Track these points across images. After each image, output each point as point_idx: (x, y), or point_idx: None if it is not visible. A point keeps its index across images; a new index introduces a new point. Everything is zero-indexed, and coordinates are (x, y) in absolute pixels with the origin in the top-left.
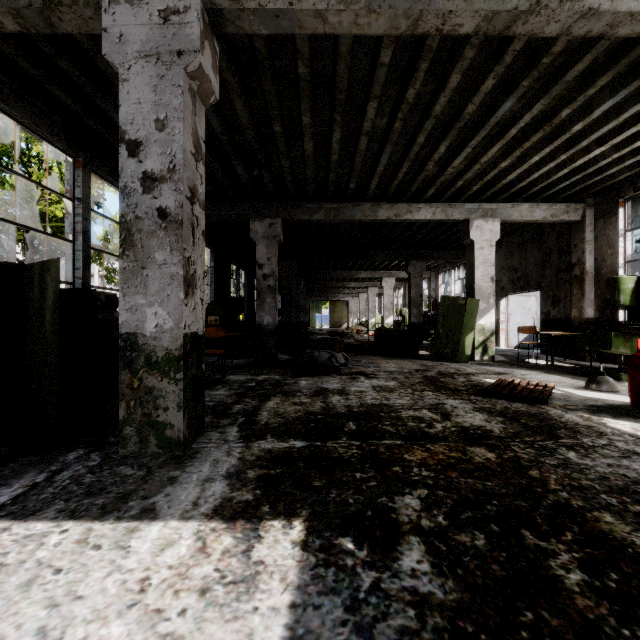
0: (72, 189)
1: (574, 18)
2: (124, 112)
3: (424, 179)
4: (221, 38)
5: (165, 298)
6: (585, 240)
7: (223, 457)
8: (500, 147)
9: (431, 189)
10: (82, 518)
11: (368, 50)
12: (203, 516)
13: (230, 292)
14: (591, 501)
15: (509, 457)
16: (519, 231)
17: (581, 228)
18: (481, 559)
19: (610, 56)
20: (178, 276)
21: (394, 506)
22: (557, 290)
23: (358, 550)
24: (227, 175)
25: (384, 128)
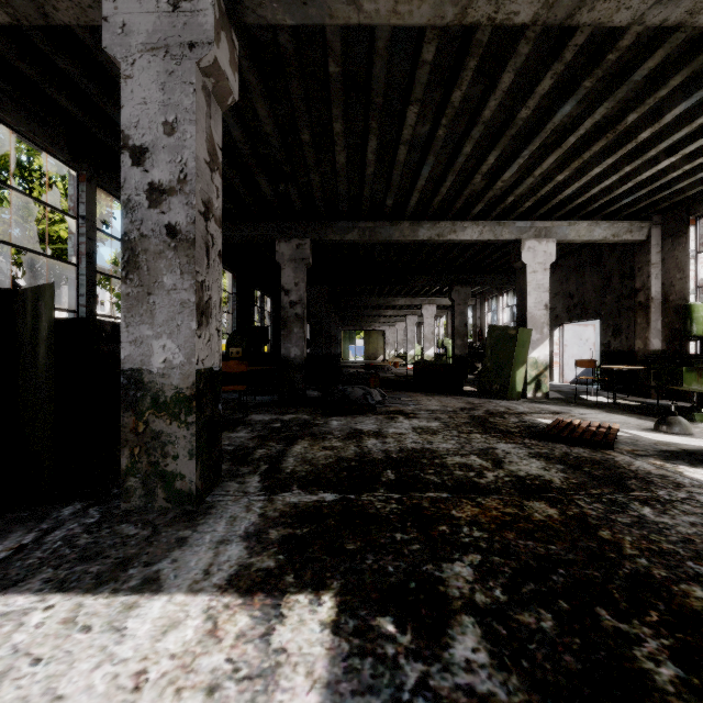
0: (75, 206)
1: (648, 4)
2: (127, 114)
3: (470, 194)
4: (241, 32)
5: (175, 329)
6: (651, 263)
7: (241, 513)
8: (556, 158)
9: (478, 206)
10: (72, 590)
11: (408, 46)
12: (215, 588)
13: (254, 321)
14: (676, 570)
15: (574, 514)
16: (575, 253)
17: (646, 249)
18: (550, 647)
19: (685, 52)
20: (190, 303)
21: (442, 576)
22: (619, 319)
23: (400, 634)
24: (250, 190)
25: (426, 136)
